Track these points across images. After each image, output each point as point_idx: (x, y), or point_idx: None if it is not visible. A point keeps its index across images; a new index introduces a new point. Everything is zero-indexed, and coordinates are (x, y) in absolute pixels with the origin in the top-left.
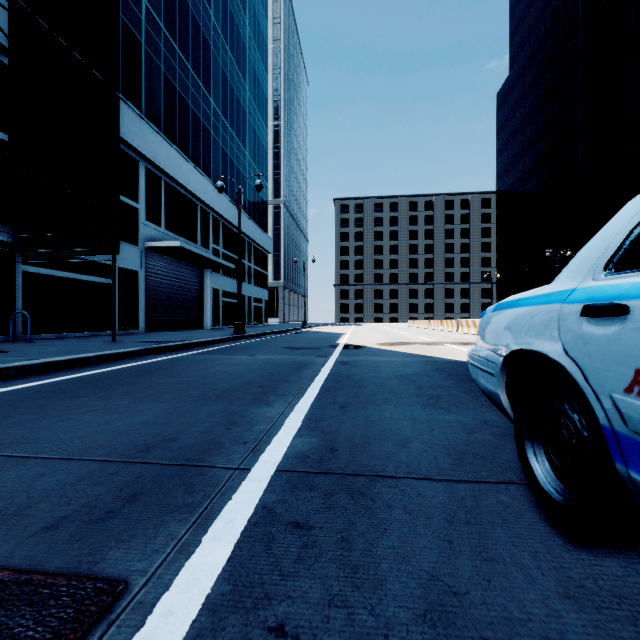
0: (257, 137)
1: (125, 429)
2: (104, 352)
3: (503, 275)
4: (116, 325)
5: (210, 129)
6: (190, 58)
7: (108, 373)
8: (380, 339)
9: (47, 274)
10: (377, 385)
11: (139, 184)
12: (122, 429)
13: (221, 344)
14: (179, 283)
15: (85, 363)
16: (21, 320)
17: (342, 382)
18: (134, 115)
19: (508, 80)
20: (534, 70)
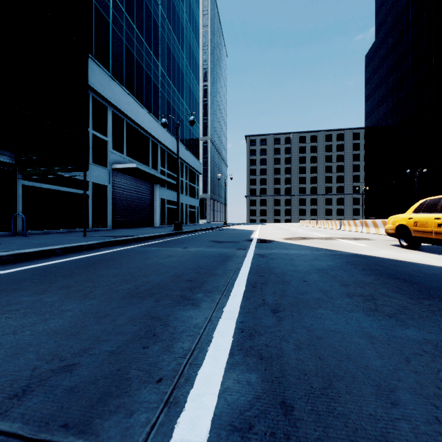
0: (191, 92)
1: (25, 343)
2: (69, 245)
3: (370, 188)
4: (91, 224)
5: (158, 85)
6: (144, 34)
7: (63, 263)
8: (283, 235)
9: (40, 187)
10: (300, 280)
11: (107, 123)
12: (22, 343)
13: (163, 238)
14: (136, 194)
15: (51, 254)
16: (21, 220)
17: (265, 276)
18: (104, 73)
19: (374, 44)
20: (395, 35)
